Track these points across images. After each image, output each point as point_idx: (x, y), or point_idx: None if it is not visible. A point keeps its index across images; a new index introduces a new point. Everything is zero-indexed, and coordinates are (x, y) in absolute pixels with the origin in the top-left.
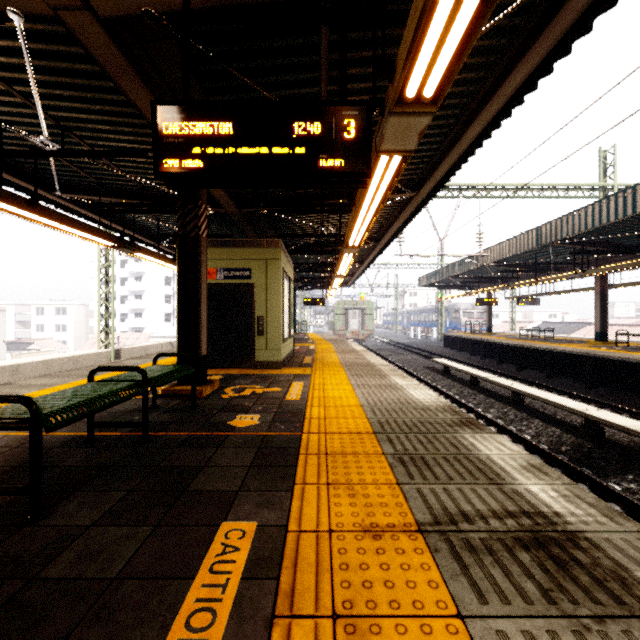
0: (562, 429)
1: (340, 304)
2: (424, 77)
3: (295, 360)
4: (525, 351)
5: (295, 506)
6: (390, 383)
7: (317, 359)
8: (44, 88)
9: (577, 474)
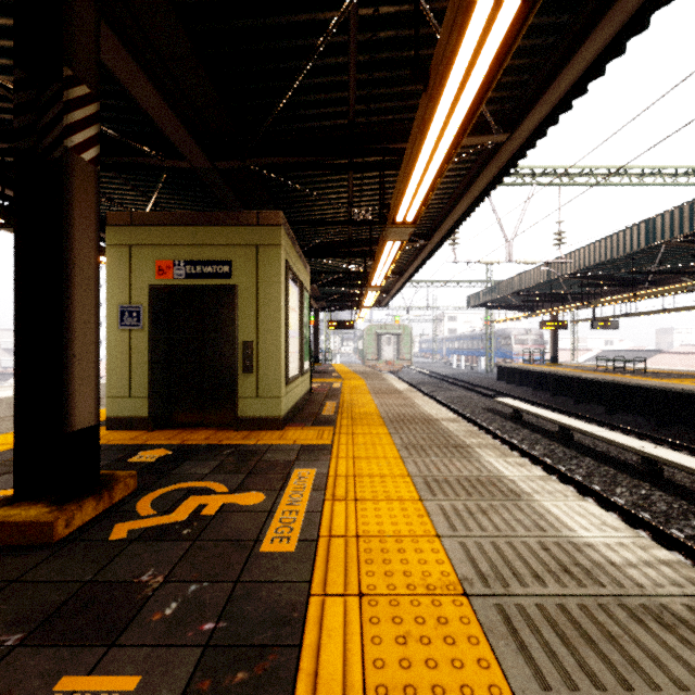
0: None
1: (372, 329)
2: None
3: (310, 409)
4: (620, 389)
5: None
6: (487, 473)
7: (344, 407)
8: None
9: None
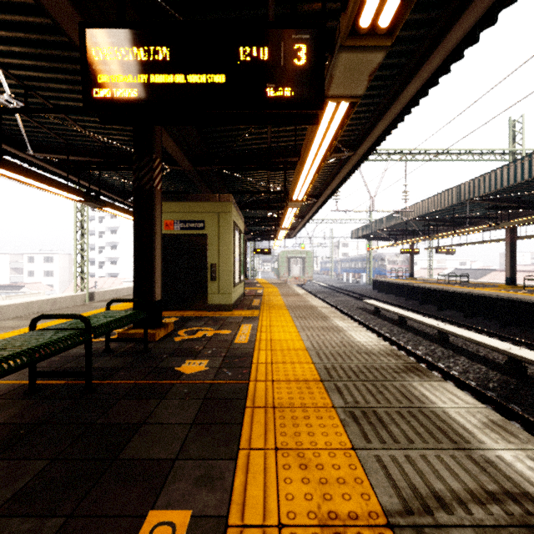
0: (487, 366)
1: (284, 253)
2: (380, 3)
3: (245, 302)
4: (445, 294)
5: (238, 483)
6: (332, 325)
7: (264, 302)
8: (2, 44)
9: (508, 411)
